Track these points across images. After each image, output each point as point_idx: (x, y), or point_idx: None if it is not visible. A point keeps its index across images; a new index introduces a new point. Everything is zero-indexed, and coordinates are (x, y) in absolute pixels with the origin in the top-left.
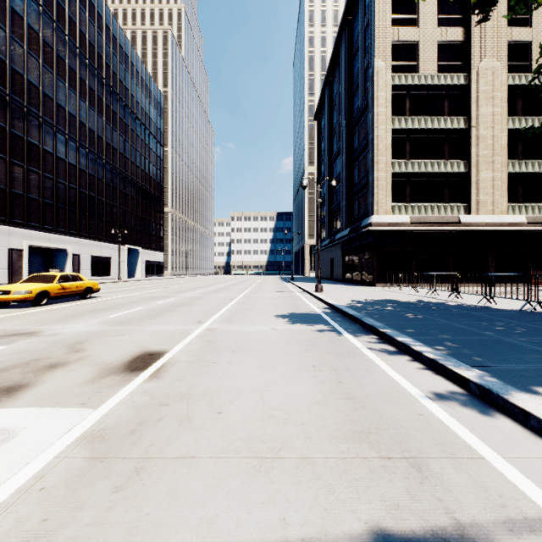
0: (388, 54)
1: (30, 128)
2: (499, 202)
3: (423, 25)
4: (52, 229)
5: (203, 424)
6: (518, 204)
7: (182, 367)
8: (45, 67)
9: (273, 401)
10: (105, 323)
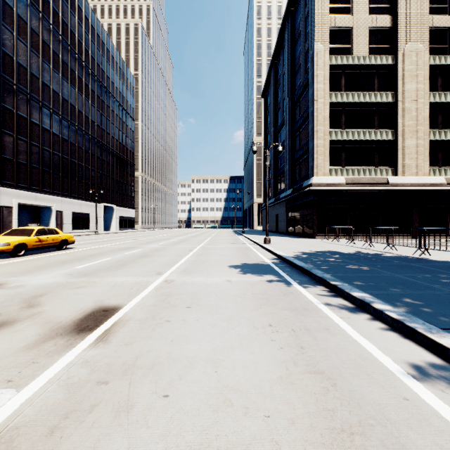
0: (326, 38)
1: (18, 103)
2: (422, 166)
3: (357, 13)
4: (38, 189)
5: (144, 417)
6: (438, 167)
7: (133, 326)
8: (32, 51)
9: (229, 377)
10: (70, 274)
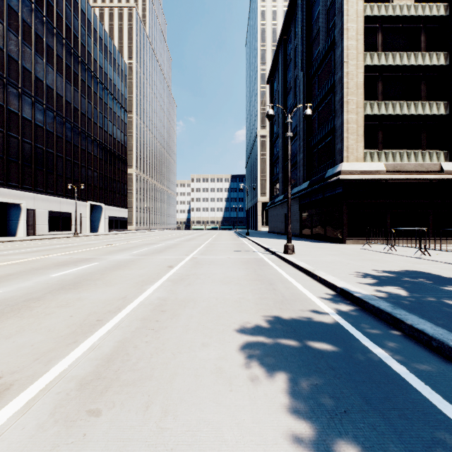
0: None
1: None
2: None
3: None
4: (1, 182)
5: None
6: None
7: None
8: None
9: None
10: None
